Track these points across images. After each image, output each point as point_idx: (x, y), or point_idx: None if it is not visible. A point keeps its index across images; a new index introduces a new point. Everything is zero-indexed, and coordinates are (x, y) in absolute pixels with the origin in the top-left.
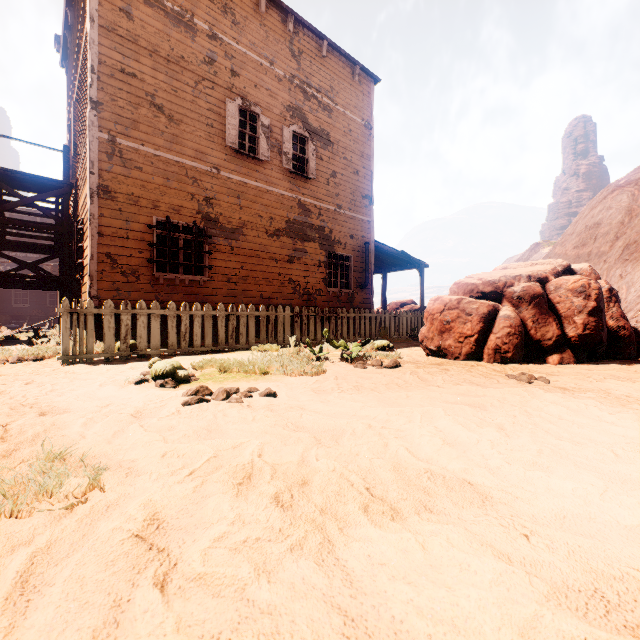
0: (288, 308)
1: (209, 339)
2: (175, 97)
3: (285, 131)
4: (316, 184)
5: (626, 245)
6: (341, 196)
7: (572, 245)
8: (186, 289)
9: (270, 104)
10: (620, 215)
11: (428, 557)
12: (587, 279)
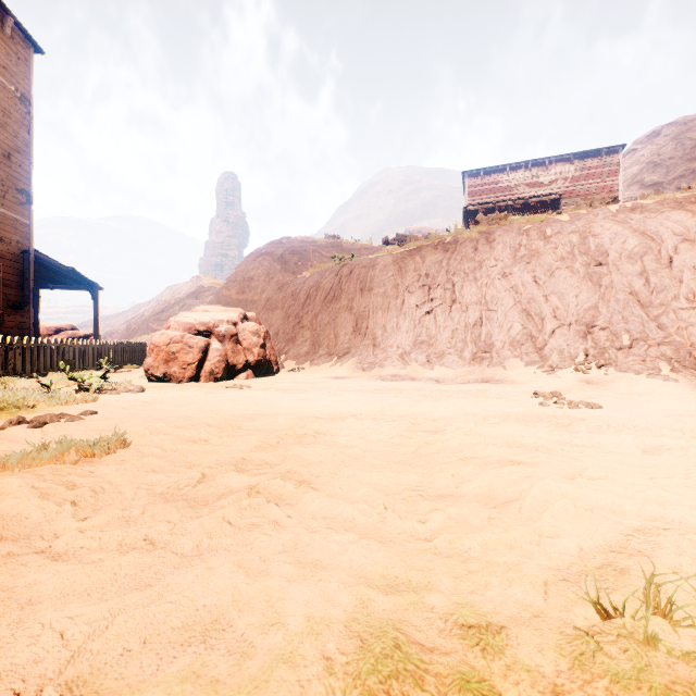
0: None
1: None
2: None
3: None
4: None
5: (268, 298)
6: None
7: (236, 291)
8: None
9: None
10: (264, 276)
11: (267, 422)
12: (259, 325)
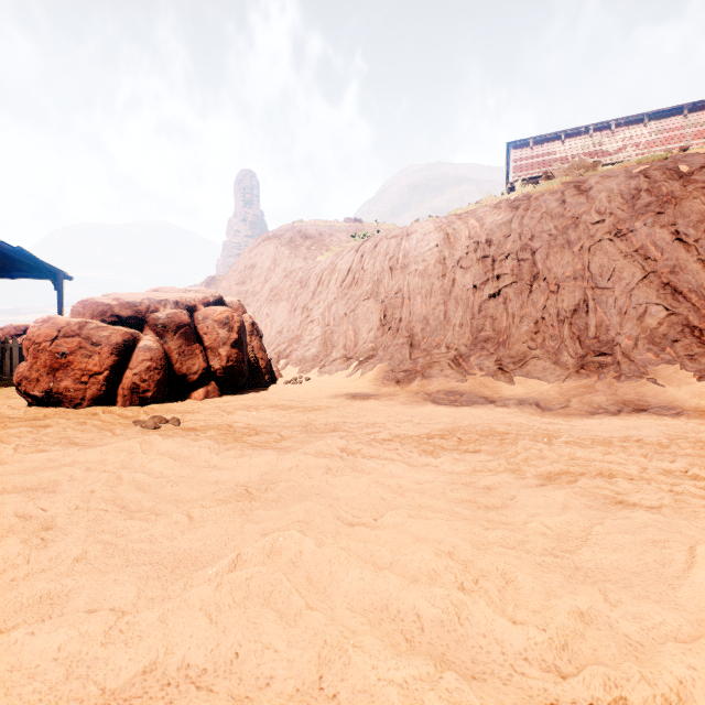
0: None
1: None
2: None
3: None
4: None
5: (272, 288)
6: None
7: (235, 281)
8: None
9: None
10: (269, 262)
11: None
12: (232, 311)
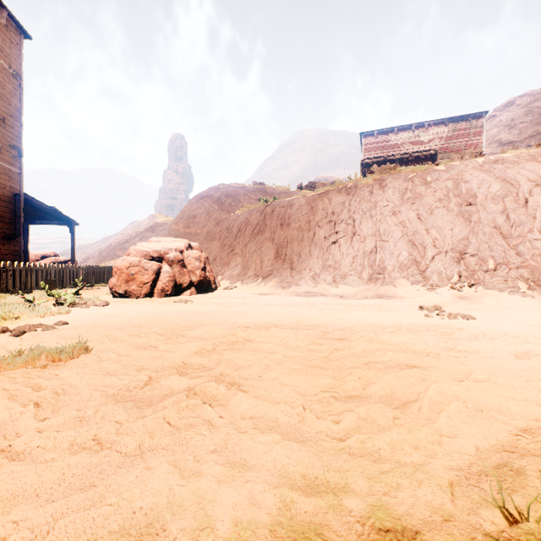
0: None
1: None
2: None
3: None
4: None
5: (208, 231)
6: None
7: (183, 226)
8: None
9: None
10: (205, 214)
11: (205, 331)
12: (201, 253)
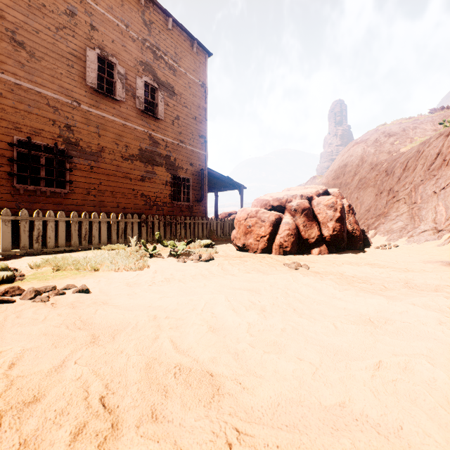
0: (136, 216)
1: (62, 241)
2: (36, 37)
3: (138, 80)
4: (163, 123)
5: (360, 179)
6: (183, 134)
7: (332, 178)
8: (47, 199)
9: (125, 57)
10: (357, 160)
11: None
12: (335, 198)
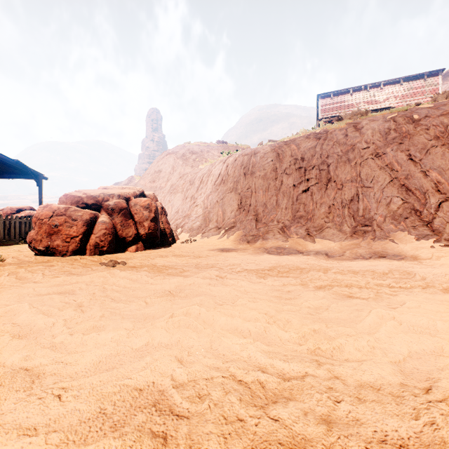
0: None
1: None
2: None
3: None
4: None
5: (172, 185)
6: None
7: (149, 180)
8: None
9: None
10: (170, 168)
11: None
12: (151, 200)
